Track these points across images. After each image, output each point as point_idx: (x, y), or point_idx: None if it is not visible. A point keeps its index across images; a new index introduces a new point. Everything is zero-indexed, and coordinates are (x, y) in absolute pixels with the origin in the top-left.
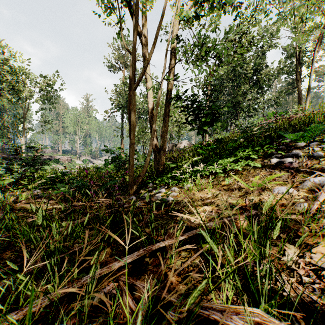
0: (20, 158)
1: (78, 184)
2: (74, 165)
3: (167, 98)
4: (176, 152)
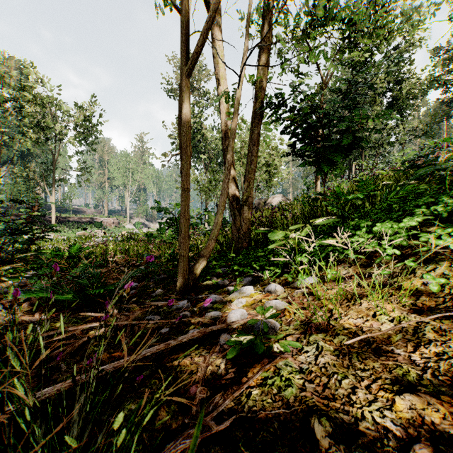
0: (1, 220)
1: (79, 271)
2: (121, 231)
3: (255, 110)
4: (267, 210)
